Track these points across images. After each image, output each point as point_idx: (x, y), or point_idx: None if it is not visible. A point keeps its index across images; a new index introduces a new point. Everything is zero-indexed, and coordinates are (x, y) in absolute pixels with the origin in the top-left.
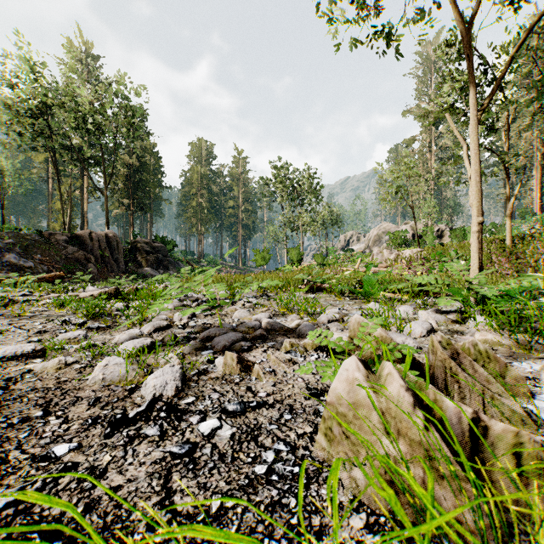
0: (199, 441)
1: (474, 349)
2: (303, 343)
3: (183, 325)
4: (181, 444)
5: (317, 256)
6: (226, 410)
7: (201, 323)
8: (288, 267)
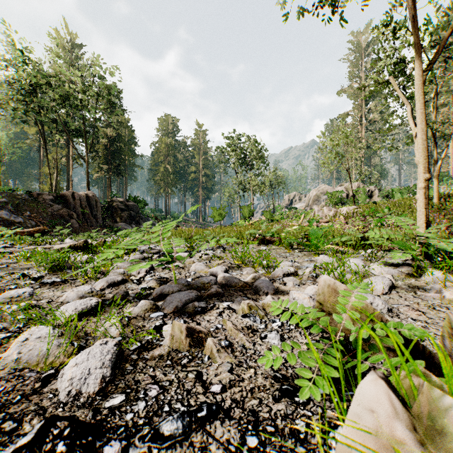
0: None
1: None
2: (262, 304)
3: (138, 279)
4: None
5: (266, 213)
6: (160, 433)
7: (157, 277)
8: (241, 222)
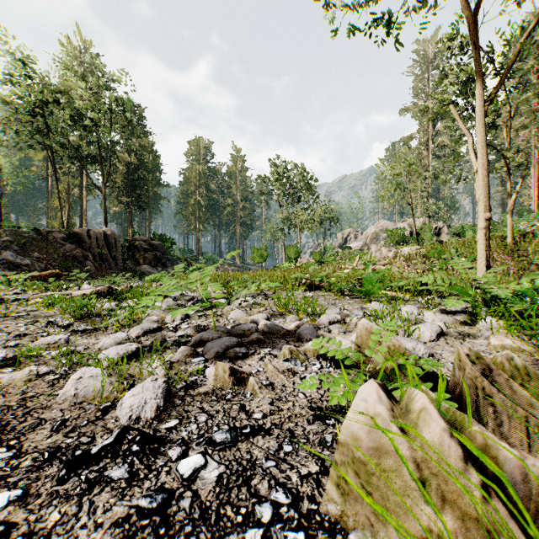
0: (176, 488)
1: (509, 364)
2: (304, 349)
3: (174, 327)
4: (152, 494)
5: (315, 253)
6: (213, 440)
7: (194, 325)
8: (286, 264)
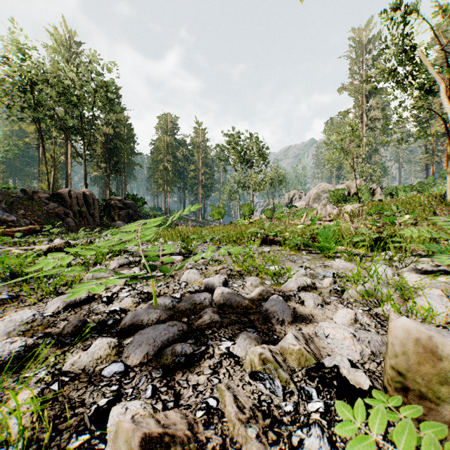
0: None
1: None
2: (281, 349)
3: (109, 296)
4: None
5: (266, 211)
6: None
7: (136, 292)
8: (241, 221)
